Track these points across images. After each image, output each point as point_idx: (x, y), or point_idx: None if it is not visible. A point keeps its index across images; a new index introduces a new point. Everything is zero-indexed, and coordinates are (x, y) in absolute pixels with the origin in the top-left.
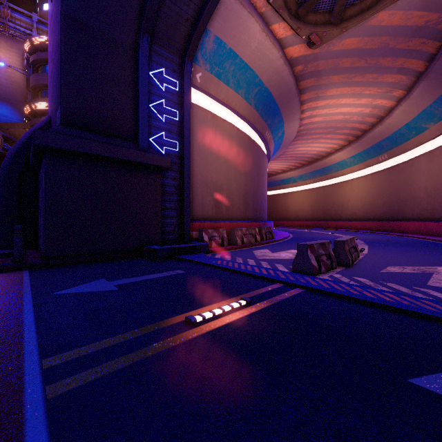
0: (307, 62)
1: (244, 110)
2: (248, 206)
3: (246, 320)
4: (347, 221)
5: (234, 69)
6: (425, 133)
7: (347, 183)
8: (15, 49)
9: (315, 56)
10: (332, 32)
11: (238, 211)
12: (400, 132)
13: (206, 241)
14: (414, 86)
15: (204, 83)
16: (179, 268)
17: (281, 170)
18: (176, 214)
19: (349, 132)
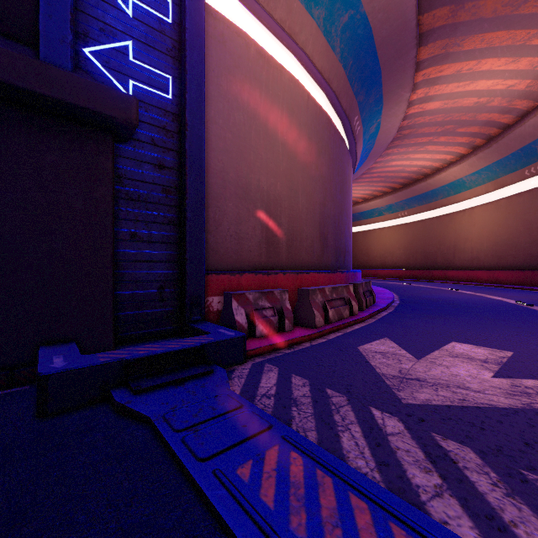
0: None
1: (322, 58)
2: (326, 243)
3: None
4: (463, 269)
5: None
6: None
7: (463, 213)
8: None
9: None
10: None
11: (310, 252)
12: None
13: (239, 322)
14: None
15: None
16: None
17: (361, 199)
18: (166, 255)
19: (478, 130)
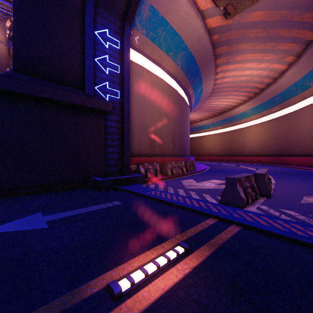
0: (222, 32)
1: (173, 69)
2: (175, 144)
3: (188, 284)
4: (247, 156)
5: (165, 35)
6: (309, 90)
7: (247, 128)
8: (0, 27)
9: (228, 27)
10: (245, 3)
11: (168, 149)
12: (290, 89)
13: (142, 173)
14: (303, 53)
15: (141, 45)
16: (117, 199)
17: (198, 119)
18: (118, 150)
19: (250, 90)
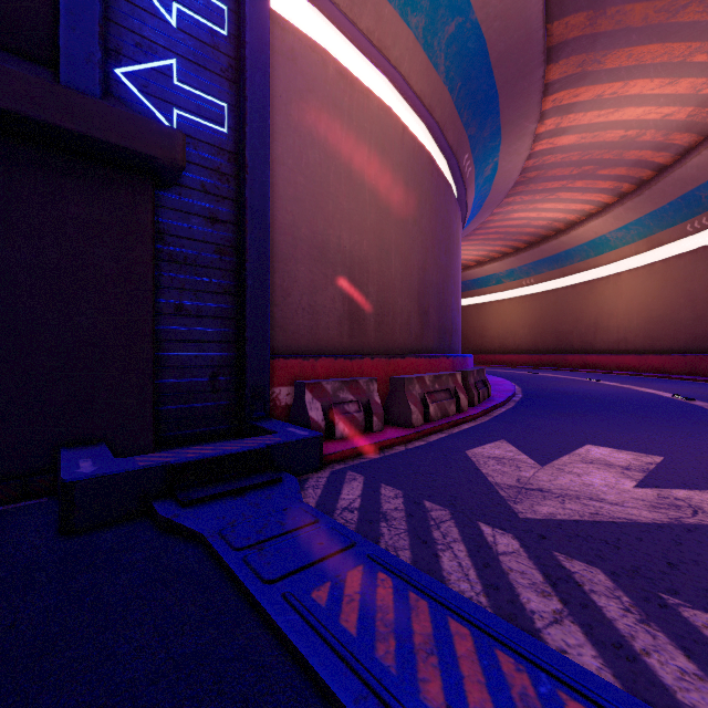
0: None
1: (422, 79)
2: (427, 318)
3: None
4: (607, 354)
5: None
6: None
7: (606, 281)
8: None
9: None
10: None
11: (406, 331)
12: None
13: (314, 420)
14: None
15: None
16: None
17: (474, 262)
18: (220, 333)
19: (626, 172)
